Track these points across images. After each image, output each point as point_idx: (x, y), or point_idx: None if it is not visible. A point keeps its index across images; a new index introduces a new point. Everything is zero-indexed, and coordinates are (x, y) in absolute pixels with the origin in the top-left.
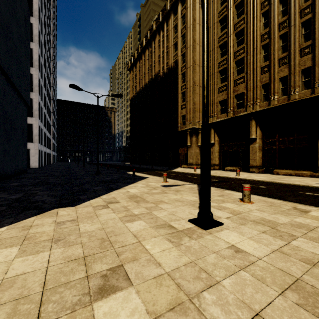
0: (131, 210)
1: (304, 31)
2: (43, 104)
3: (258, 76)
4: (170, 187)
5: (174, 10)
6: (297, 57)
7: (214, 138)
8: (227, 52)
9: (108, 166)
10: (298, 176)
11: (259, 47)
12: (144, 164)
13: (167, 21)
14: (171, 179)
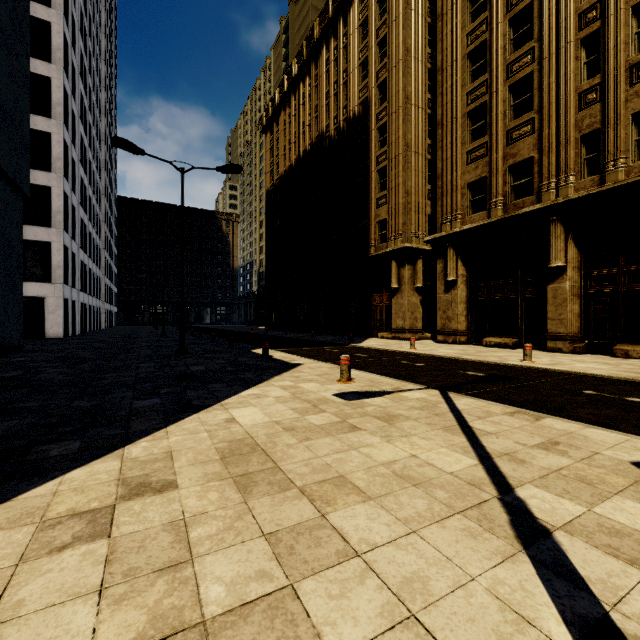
0: (196, 565)
1: None
2: (79, 202)
3: (572, 115)
4: (361, 400)
5: None
6: None
7: (455, 270)
8: (489, 66)
9: (213, 334)
10: None
11: (574, 42)
12: (296, 329)
13: (344, 15)
14: (359, 369)
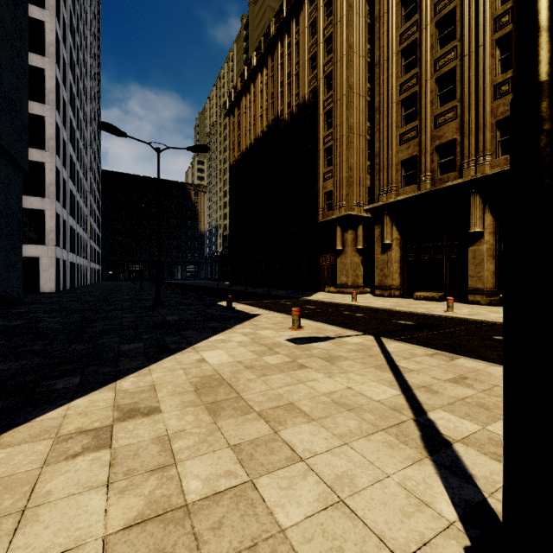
0: (179, 467)
1: None
2: (68, 175)
3: (489, 103)
4: (309, 344)
5: None
6: None
7: (390, 234)
8: (419, 61)
9: (184, 289)
10: None
11: (490, 42)
12: (255, 285)
13: (296, 15)
14: (308, 319)
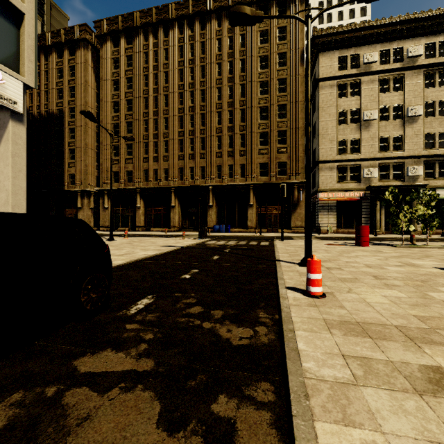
0: None
1: (165, 146)
2: None
3: (142, 163)
4: None
5: (58, 49)
6: (162, 160)
7: (108, 203)
8: (120, 133)
9: None
10: (162, 231)
11: (142, 142)
12: None
13: (45, 53)
14: None
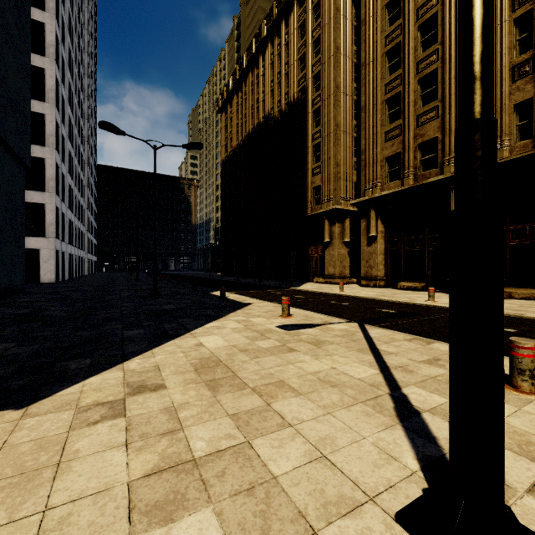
0: (186, 431)
1: None
2: (67, 170)
3: None
4: (298, 330)
5: None
6: None
7: (375, 227)
8: (402, 63)
9: (179, 279)
10: None
11: None
12: (246, 275)
13: (286, 17)
14: (297, 307)
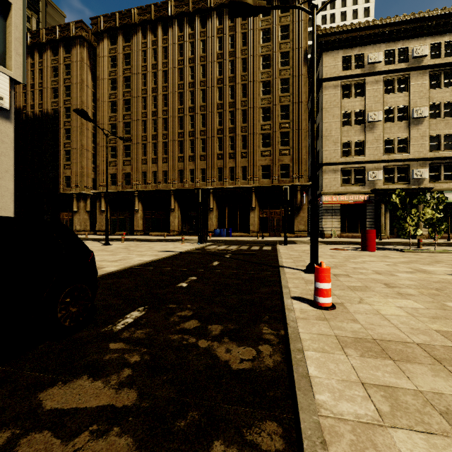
0: None
1: (164, 147)
2: None
3: (140, 165)
4: None
5: (53, 47)
6: (161, 162)
7: (105, 206)
8: (117, 134)
9: None
10: (161, 236)
11: (141, 143)
12: None
13: (40, 50)
14: None
